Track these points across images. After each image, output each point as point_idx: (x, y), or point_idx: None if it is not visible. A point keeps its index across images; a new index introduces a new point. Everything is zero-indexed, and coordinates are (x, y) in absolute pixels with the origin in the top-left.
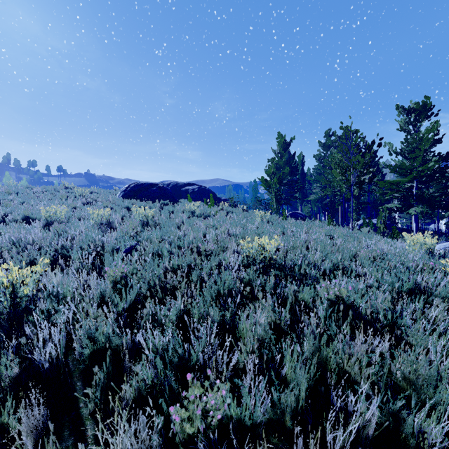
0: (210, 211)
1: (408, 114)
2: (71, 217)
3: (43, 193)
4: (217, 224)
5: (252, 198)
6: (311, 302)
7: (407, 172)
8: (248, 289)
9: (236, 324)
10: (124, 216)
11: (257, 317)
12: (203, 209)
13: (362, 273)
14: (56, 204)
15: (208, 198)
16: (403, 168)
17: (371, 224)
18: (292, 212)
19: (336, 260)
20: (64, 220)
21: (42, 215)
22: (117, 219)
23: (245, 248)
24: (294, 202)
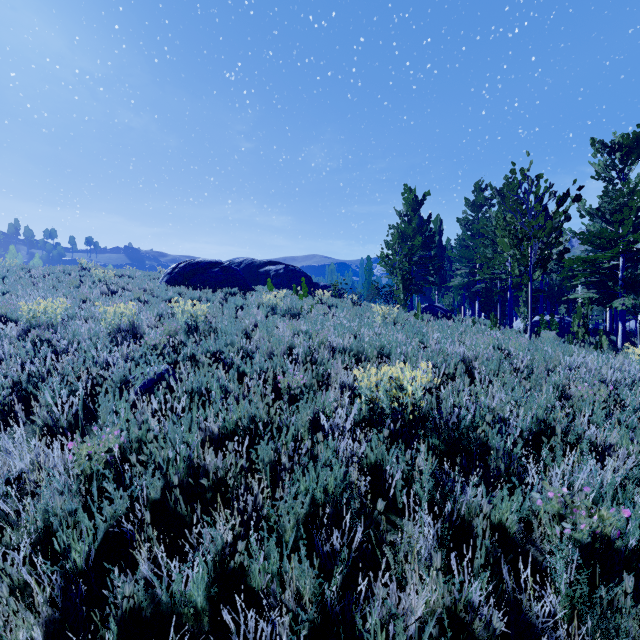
0: (302, 306)
1: (611, 152)
2: (75, 316)
3: (44, 278)
4: (311, 331)
5: (365, 282)
6: (521, 531)
7: (608, 244)
8: (380, 505)
9: (355, 619)
10: (161, 315)
11: (408, 599)
12: (291, 302)
13: (602, 442)
14: (57, 295)
15: (299, 284)
16: (602, 237)
17: (554, 324)
18: (426, 306)
19: (538, 408)
20: (56, 324)
21: (23, 314)
22: (148, 321)
23: (364, 387)
24: (426, 289)
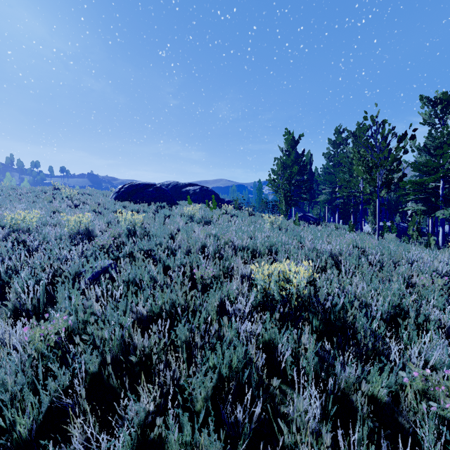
0: (212, 215)
1: (434, 105)
2: (47, 223)
3: (27, 195)
4: (219, 234)
5: (257, 198)
6: (390, 402)
7: (432, 171)
8: (275, 383)
9: None
10: (110, 222)
11: None
12: (204, 213)
13: (445, 323)
14: (35, 208)
15: (210, 200)
16: (428, 166)
17: (394, 229)
18: (301, 215)
19: (392, 295)
20: (32, 229)
21: (7, 222)
22: (100, 227)
23: (259, 279)
24: (300, 203)
